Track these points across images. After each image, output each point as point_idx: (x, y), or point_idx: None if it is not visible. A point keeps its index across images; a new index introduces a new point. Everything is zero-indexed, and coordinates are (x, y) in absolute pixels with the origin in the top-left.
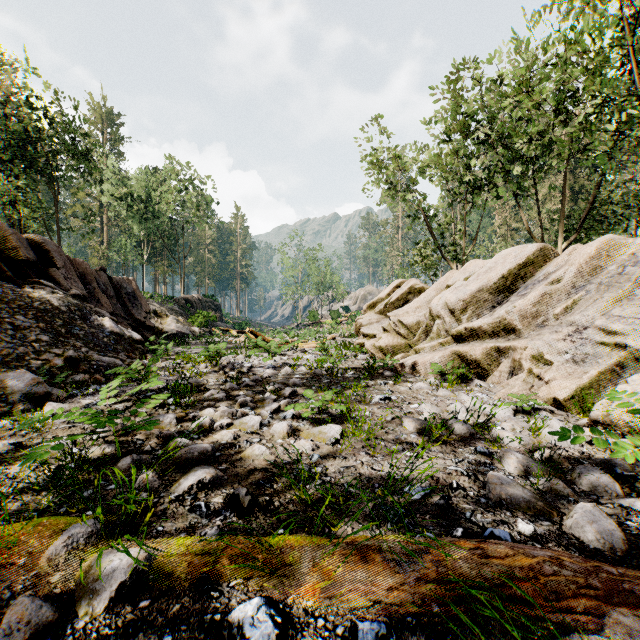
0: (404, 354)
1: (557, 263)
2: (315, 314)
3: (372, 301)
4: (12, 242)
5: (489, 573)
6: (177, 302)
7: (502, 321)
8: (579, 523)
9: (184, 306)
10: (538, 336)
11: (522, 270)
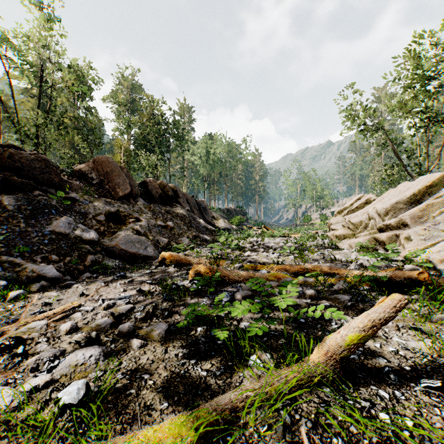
0: (348, 239)
1: None
2: (308, 217)
3: (340, 209)
4: (166, 188)
5: (309, 267)
6: (223, 211)
7: (401, 220)
8: None
9: (226, 213)
10: (413, 228)
11: (428, 189)
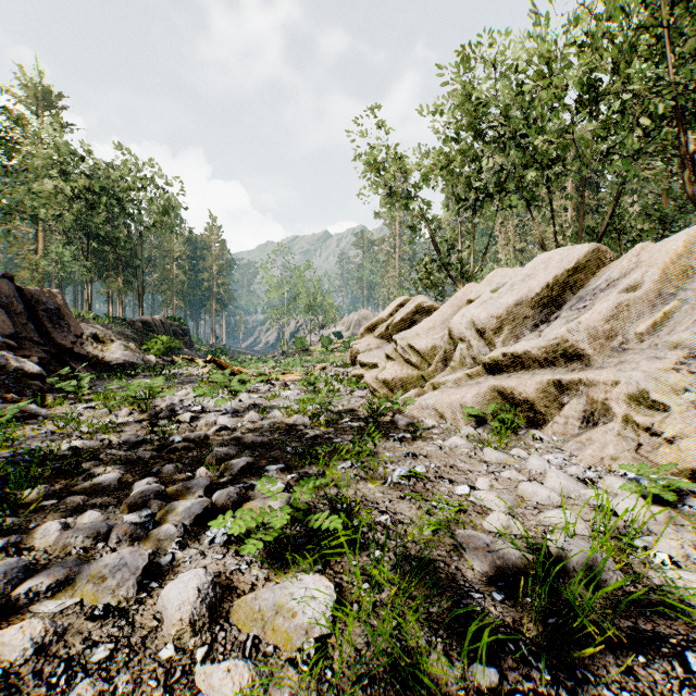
0: (418, 390)
1: (622, 266)
2: (303, 340)
3: (371, 322)
4: None
5: None
6: (131, 325)
7: (560, 343)
8: None
9: (141, 330)
10: (627, 364)
11: (571, 277)
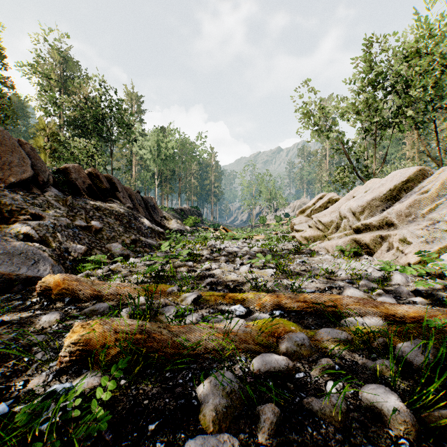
0: (321, 241)
1: (429, 180)
2: (264, 218)
3: (302, 208)
4: (99, 179)
5: (323, 299)
6: (176, 211)
7: (385, 219)
8: (378, 300)
9: (180, 213)
10: (406, 227)
11: (405, 185)
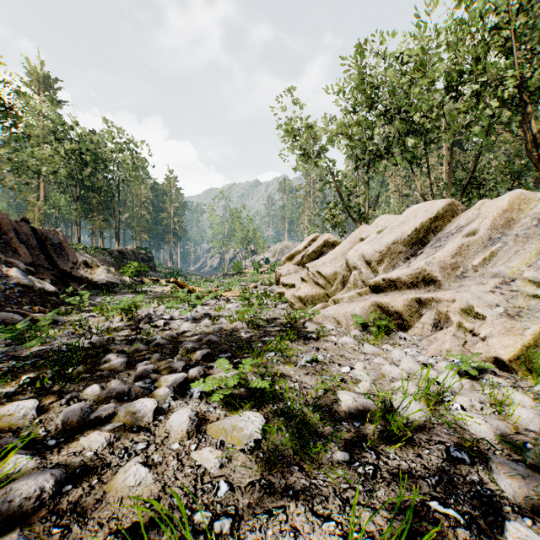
0: (323, 304)
1: (467, 217)
2: (239, 265)
3: (290, 253)
4: None
5: None
6: (110, 254)
7: (421, 272)
8: None
9: (117, 257)
10: (463, 288)
11: (433, 224)
